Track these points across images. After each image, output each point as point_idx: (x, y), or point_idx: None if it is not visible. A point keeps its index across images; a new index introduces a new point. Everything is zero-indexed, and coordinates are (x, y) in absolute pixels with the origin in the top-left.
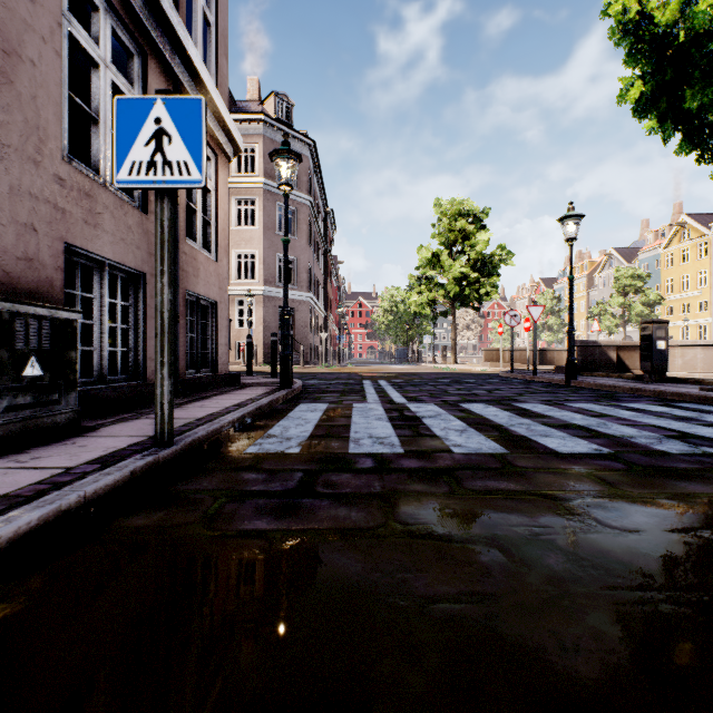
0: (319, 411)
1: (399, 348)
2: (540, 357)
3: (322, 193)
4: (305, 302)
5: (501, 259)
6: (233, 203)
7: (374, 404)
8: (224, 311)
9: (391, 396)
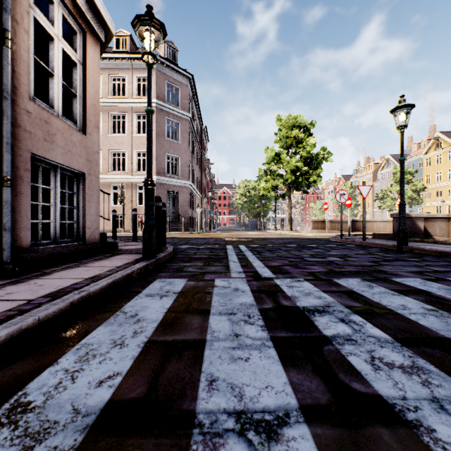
0: (169, 297)
1: (251, 219)
2: (351, 226)
3: (199, 114)
4: (186, 187)
5: (324, 157)
6: (134, 117)
7: (239, 281)
8: (94, 183)
9: (254, 265)
